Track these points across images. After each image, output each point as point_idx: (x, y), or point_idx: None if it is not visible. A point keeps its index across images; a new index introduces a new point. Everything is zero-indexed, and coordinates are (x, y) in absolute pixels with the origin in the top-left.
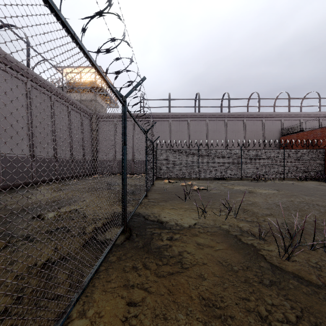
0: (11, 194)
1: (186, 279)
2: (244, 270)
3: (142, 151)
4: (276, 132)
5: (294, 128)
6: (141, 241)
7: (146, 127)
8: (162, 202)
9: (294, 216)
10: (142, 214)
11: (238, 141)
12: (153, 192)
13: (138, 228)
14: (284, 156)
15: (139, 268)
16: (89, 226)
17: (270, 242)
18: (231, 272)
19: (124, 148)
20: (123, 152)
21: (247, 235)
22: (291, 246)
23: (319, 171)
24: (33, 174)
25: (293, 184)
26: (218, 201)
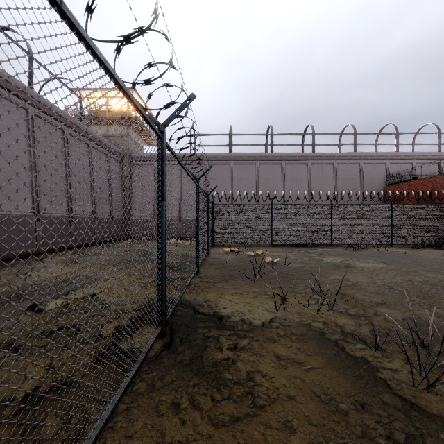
0: (3, 270)
1: (262, 433)
2: (359, 411)
3: (193, 206)
4: (379, 180)
5: (405, 175)
6: (187, 353)
7: (199, 173)
8: (221, 282)
9: (419, 306)
10: (191, 302)
11: (327, 193)
12: (208, 267)
13: (184, 328)
14: (392, 213)
15: (183, 408)
16: (110, 324)
17: (392, 353)
18: (336, 415)
19: (161, 206)
20: (160, 211)
21: (353, 340)
22: (426, 361)
23: (441, 235)
24: (38, 240)
25: (406, 254)
26: (303, 281)
